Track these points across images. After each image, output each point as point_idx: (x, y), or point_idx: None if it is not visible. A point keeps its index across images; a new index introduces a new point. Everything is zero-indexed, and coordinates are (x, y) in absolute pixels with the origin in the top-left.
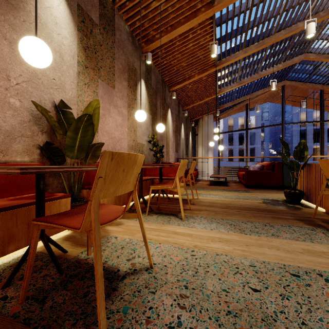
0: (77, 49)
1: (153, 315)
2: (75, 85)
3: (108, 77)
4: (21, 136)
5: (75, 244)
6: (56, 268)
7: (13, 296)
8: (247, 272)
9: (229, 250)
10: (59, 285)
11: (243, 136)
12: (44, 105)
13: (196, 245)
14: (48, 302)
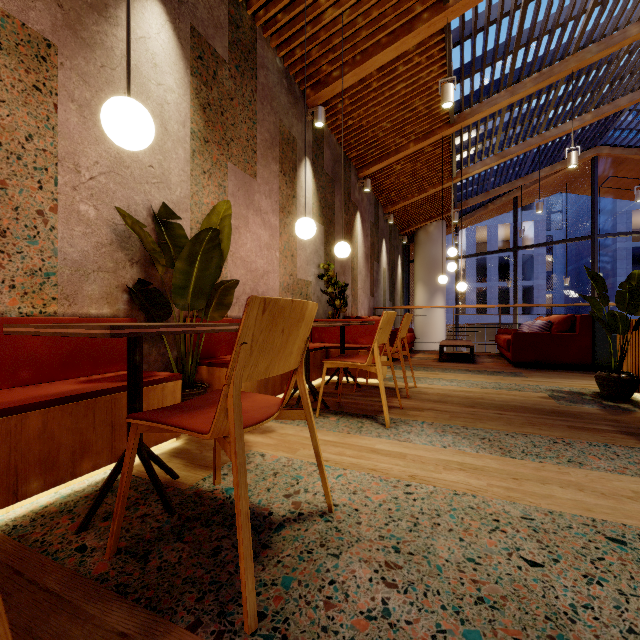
0: (190, 108)
1: (337, 595)
2: (187, 174)
3: (244, 157)
4: (97, 270)
5: (191, 464)
6: (163, 504)
7: (95, 546)
8: (515, 529)
9: (480, 486)
10: (169, 532)
11: (509, 263)
12: (135, 214)
13: (414, 476)
14: (153, 559)
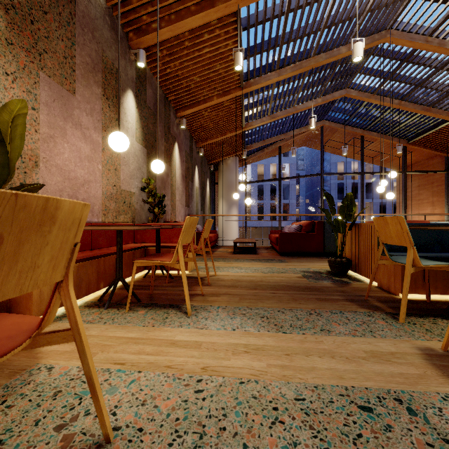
0: None
1: None
2: None
3: (61, 72)
4: None
5: None
6: None
7: None
8: (291, 416)
9: (261, 368)
10: None
11: (276, 188)
12: None
13: (206, 367)
14: None
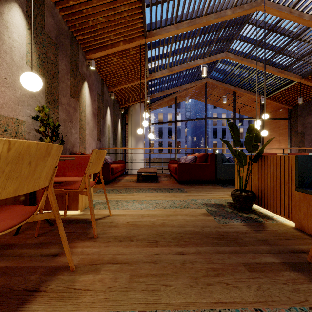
0: None
1: None
2: None
3: None
4: None
5: None
6: None
7: None
8: None
9: None
10: None
11: (171, 130)
12: None
13: None
14: None
